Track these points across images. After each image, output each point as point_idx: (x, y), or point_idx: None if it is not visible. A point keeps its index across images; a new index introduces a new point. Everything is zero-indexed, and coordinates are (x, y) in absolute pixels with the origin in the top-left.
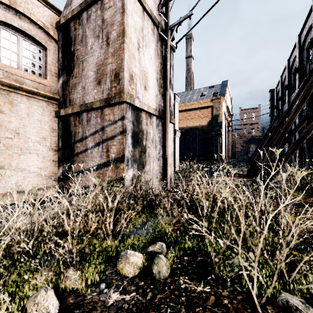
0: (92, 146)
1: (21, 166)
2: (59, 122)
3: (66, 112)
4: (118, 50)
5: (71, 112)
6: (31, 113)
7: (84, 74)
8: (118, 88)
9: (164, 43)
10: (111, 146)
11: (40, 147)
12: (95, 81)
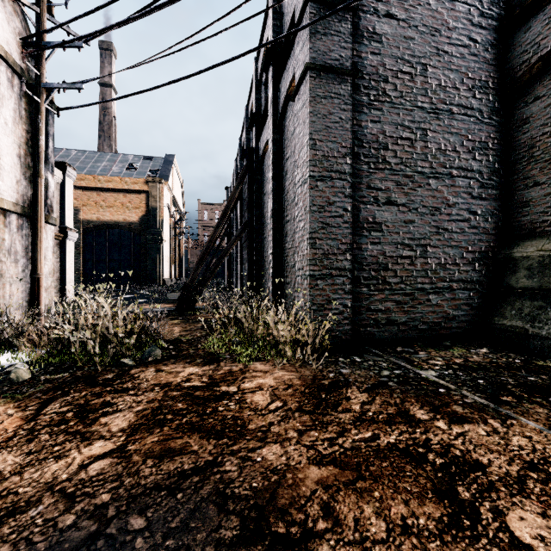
0: None
1: None
2: None
3: None
4: None
5: None
6: None
7: None
8: None
9: (34, 104)
10: None
11: None
12: None
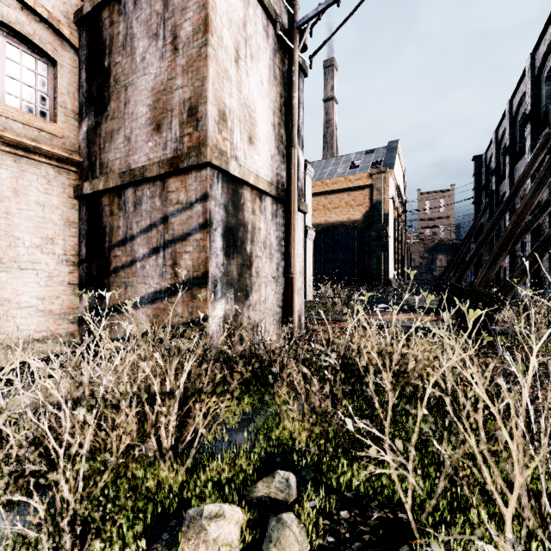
0: (145, 255)
1: (2, 294)
2: (82, 207)
3: (94, 187)
4: (196, 59)
5: (103, 188)
6: (23, 189)
7: (130, 111)
8: (195, 137)
9: (287, 55)
10: (181, 255)
11: (42, 258)
12: (149, 125)
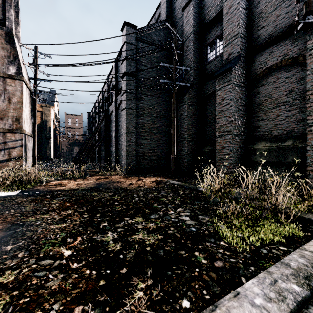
0: None
1: None
2: None
3: None
4: (18, 108)
5: None
6: None
7: None
8: (18, 125)
9: (34, 99)
10: (12, 152)
11: None
12: None
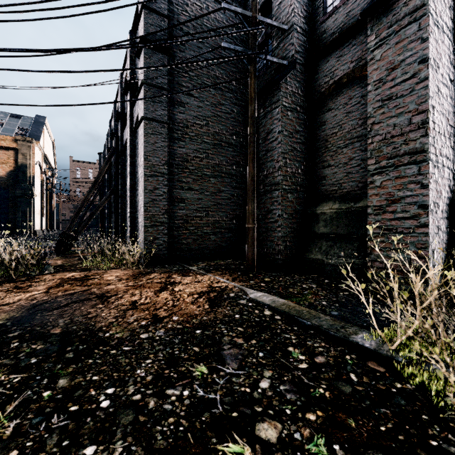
0: None
1: None
2: None
3: None
4: None
5: None
6: None
7: None
8: None
9: None
10: None
11: None
12: None
